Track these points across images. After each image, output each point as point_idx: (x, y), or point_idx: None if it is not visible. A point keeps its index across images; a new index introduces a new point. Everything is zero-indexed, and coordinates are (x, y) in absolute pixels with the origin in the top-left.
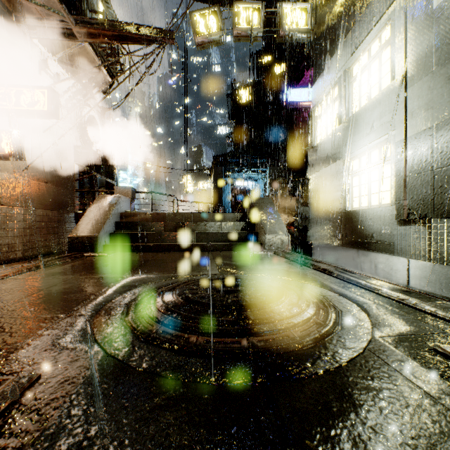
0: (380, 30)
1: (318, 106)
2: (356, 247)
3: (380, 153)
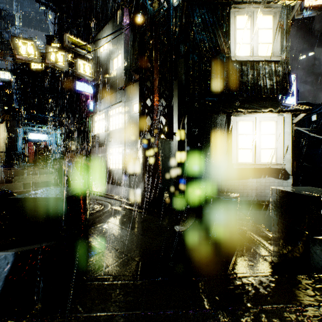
0: (119, 106)
1: (96, 116)
2: (111, 183)
3: (119, 150)
